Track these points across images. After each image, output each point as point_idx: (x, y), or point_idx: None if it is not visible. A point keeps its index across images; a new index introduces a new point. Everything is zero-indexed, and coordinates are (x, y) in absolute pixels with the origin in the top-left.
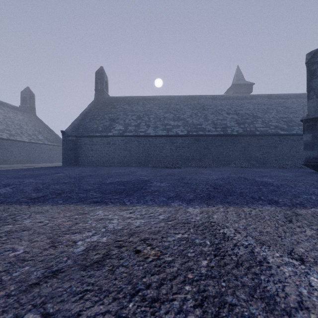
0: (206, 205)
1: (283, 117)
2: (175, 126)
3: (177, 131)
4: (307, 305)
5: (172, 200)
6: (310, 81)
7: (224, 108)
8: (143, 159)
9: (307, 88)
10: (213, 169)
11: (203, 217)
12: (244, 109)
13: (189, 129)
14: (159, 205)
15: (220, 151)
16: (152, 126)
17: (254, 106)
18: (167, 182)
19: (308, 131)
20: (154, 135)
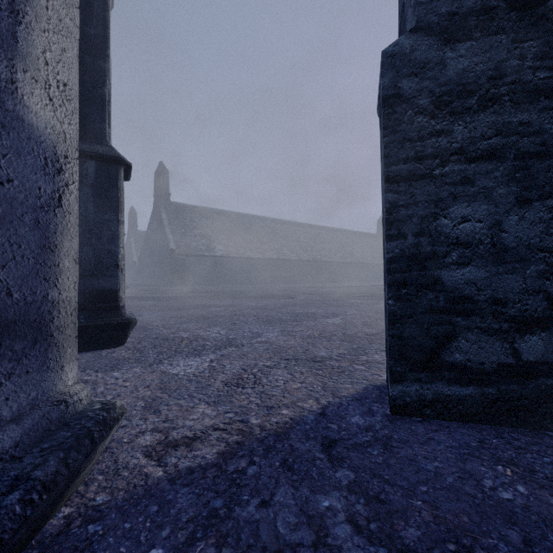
0: None
1: None
2: None
3: None
4: None
5: None
6: None
7: None
8: None
9: None
10: None
11: None
12: None
13: None
14: None
15: None
16: None
17: None
18: None
19: None
20: None
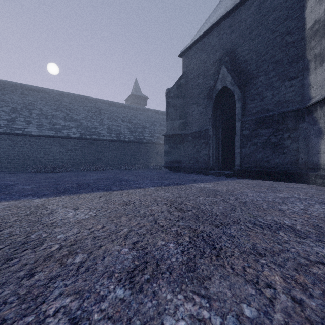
0: (54, 196)
1: (164, 130)
2: (66, 127)
3: (68, 132)
4: (54, 220)
5: (25, 196)
6: (167, 108)
7: (120, 115)
8: (20, 163)
9: (166, 113)
10: (102, 171)
11: (42, 202)
12: (137, 119)
13: (83, 132)
14: (6, 201)
15: (114, 155)
16: (35, 124)
17: (144, 118)
18: (35, 185)
19: (166, 143)
20: (37, 135)
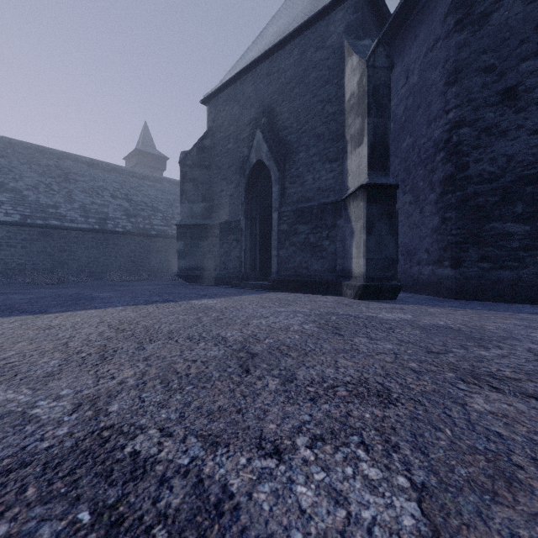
0: None
1: None
2: None
3: None
4: None
5: None
6: (183, 183)
7: (109, 186)
8: None
9: (181, 191)
10: (64, 285)
11: None
12: (142, 195)
13: (27, 213)
14: None
15: (94, 256)
16: None
17: (157, 193)
18: None
19: (181, 239)
20: None
